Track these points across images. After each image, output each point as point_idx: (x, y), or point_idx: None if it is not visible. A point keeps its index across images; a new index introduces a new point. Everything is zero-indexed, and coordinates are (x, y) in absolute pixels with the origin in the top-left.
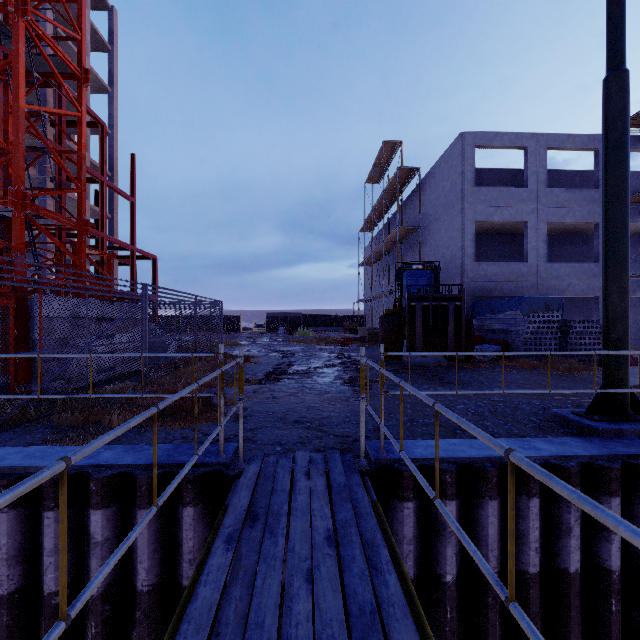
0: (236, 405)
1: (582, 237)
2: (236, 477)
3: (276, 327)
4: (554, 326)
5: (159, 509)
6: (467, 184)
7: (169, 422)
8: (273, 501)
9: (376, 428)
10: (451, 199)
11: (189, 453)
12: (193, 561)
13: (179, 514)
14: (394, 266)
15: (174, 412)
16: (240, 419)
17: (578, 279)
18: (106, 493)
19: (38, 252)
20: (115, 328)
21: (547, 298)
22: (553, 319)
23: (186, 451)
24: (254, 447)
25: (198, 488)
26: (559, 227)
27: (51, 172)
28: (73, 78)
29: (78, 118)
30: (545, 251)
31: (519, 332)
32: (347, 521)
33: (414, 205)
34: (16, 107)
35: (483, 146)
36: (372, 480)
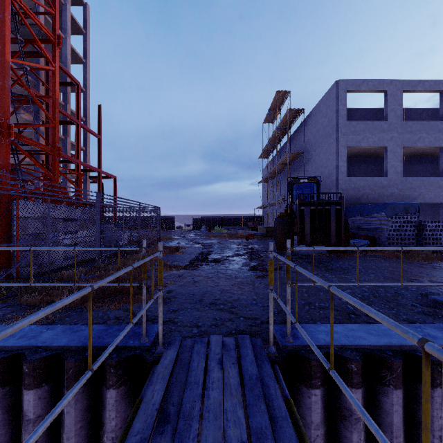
0: (154, 296)
1: (427, 158)
2: (154, 363)
3: (199, 226)
4: (412, 225)
5: (86, 389)
6: (341, 119)
7: (107, 303)
8: (186, 397)
9: (279, 311)
10: (328, 131)
11: (117, 335)
12: (115, 439)
13: (103, 395)
14: (284, 182)
15: (113, 294)
16: (159, 308)
17: (427, 190)
18: (38, 374)
19: (21, 169)
20: (78, 226)
21: (406, 203)
22: (411, 220)
23: (115, 332)
24: (174, 329)
25: (120, 371)
26: (410, 151)
27: (31, 110)
28: (49, 42)
29: (53, 72)
30: (401, 168)
31: (384, 230)
32: (262, 430)
33: (299, 137)
34: (3, 60)
35: (353, 90)
36: (281, 367)
